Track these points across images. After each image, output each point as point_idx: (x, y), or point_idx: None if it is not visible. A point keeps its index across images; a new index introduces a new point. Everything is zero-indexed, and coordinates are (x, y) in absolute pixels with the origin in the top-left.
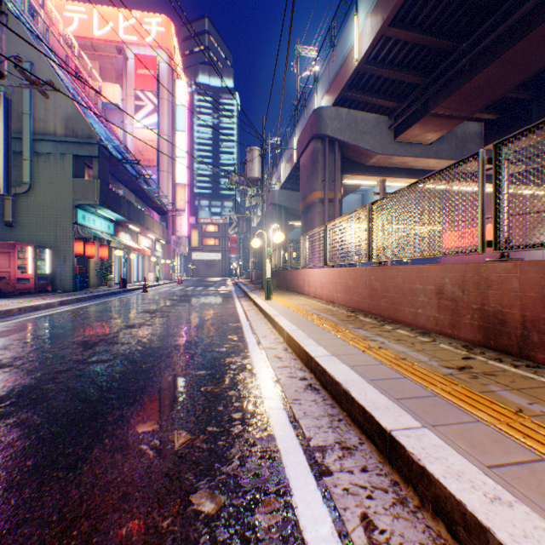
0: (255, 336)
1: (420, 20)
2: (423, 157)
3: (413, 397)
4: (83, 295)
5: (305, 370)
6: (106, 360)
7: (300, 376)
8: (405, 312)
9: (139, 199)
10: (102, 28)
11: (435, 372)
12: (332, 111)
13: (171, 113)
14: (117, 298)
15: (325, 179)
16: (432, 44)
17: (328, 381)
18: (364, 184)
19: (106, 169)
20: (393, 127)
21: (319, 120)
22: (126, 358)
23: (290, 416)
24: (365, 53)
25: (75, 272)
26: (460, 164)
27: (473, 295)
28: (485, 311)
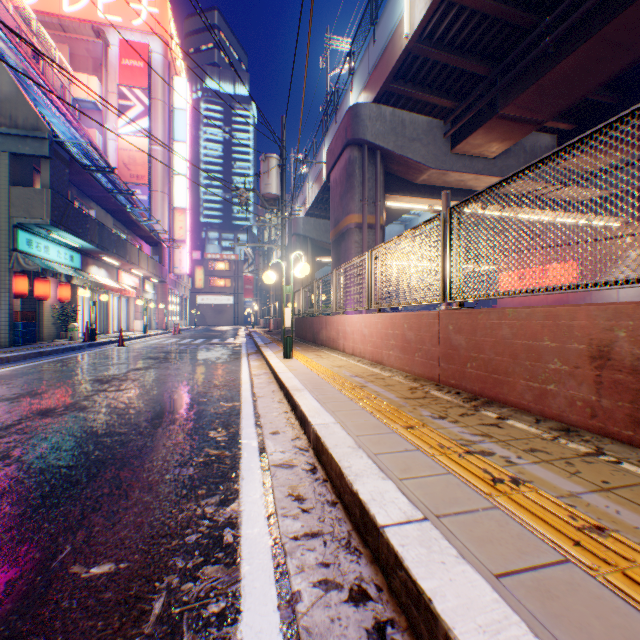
0: (257, 433)
1: None
2: (486, 175)
3: None
4: (14, 354)
5: (359, 553)
6: None
7: (349, 584)
8: (518, 387)
9: (120, 224)
10: (75, 3)
11: None
12: (373, 109)
13: (167, 118)
14: (73, 356)
15: (364, 198)
16: (506, 16)
17: None
18: (411, 208)
19: (64, 176)
20: (450, 134)
21: (356, 120)
22: None
23: None
24: (419, 25)
25: (14, 319)
26: None
27: None
28: None
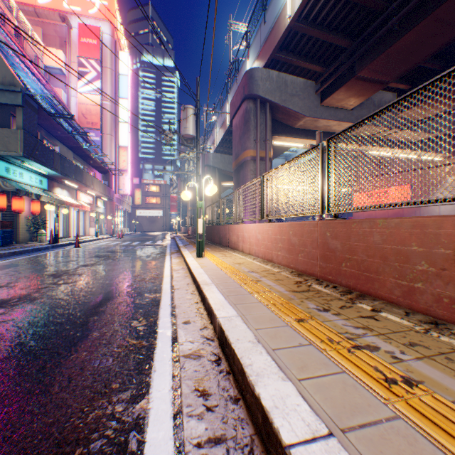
0: (172, 322)
1: None
2: (346, 122)
3: None
4: None
5: None
6: None
7: None
8: (388, 284)
9: (78, 157)
10: None
11: None
12: (264, 72)
13: (114, 81)
14: (38, 255)
15: (257, 138)
16: (363, 2)
17: None
18: (291, 146)
19: (34, 120)
20: (320, 91)
21: (251, 81)
22: None
23: None
24: (299, 8)
25: None
26: None
27: None
28: None
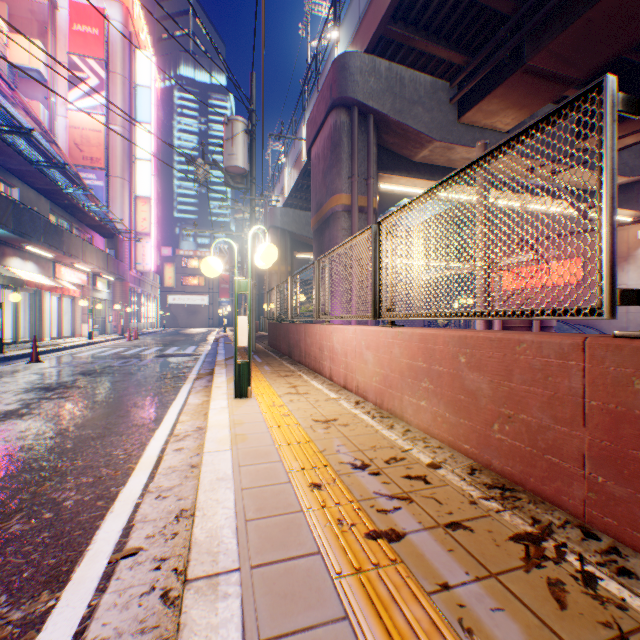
0: None
1: None
2: None
3: None
4: None
5: None
6: None
7: None
8: None
9: (60, 209)
10: None
11: None
12: (365, 61)
13: (128, 95)
14: None
15: (354, 173)
16: None
17: None
18: (407, 193)
19: None
20: (459, 97)
21: (344, 74)
22: None
23: None
24: None
25: None
26: None
27: None
28: None
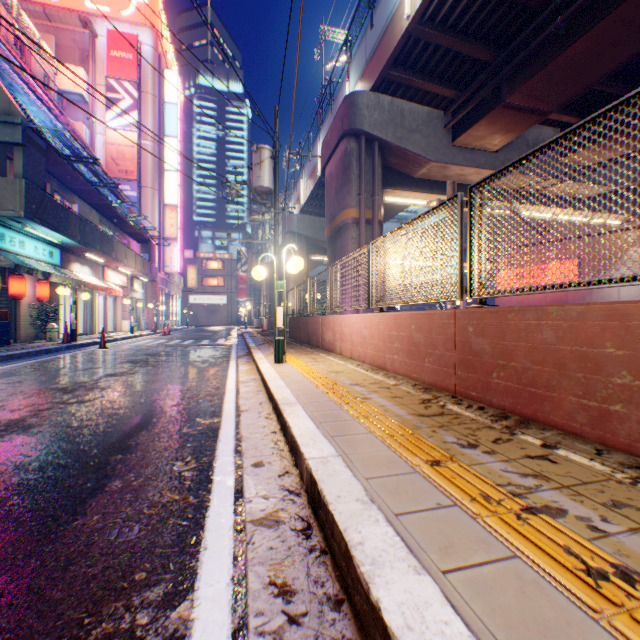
0: (236, 464)
1: None
2: (488, 169)
3: None
4: None
5: None
6: None
7: None
8: (566, 405)
9: (106, 220)
10: None
11: None
12: (371, 98)
13: (158, 112)
14: (46, 360)
15: (361, 191)
16: None
17: None
18: (409, 204)
19: (40, 165)
20: (451, 125)
21: (353, 109)
22: None
23: None
24: (422, 3)
25: None
26: None
27: None
28: None
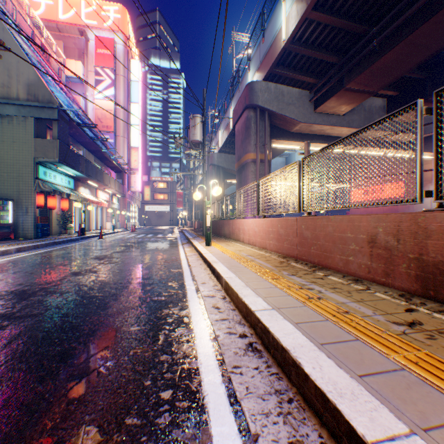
0: (194, 283)
1: (338, 6)
2: (338, 126)
3: (378, 372)
4: (41, 243)
5: (244, 324)
6: (36, 314)
7: (239, 333)
8: (336, 259)
9: (97, 159)
10: (66, 13)
11: (388, 331)
12: (263, 85)
13: (126, 87)
14: (74, 245)
15: (257, 142)
16: (348, 27)
17: (271, 342)
18: (288, 148)
19: (66, 130)
20: (314, 100)
21: (252, 92)
22: (58, 312)
23: (230, 395)
24: (292, 33)
25: (36, 221)
26: (395, 116)
27: (410, 245)
28: (424, 261)
